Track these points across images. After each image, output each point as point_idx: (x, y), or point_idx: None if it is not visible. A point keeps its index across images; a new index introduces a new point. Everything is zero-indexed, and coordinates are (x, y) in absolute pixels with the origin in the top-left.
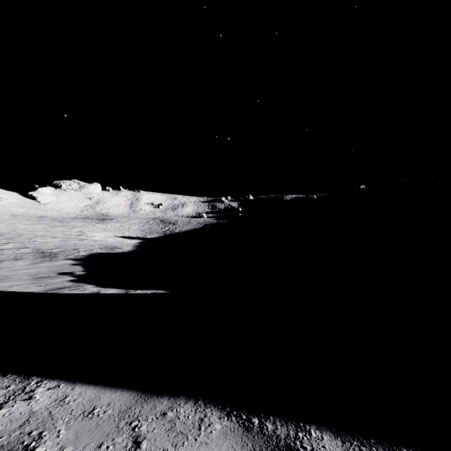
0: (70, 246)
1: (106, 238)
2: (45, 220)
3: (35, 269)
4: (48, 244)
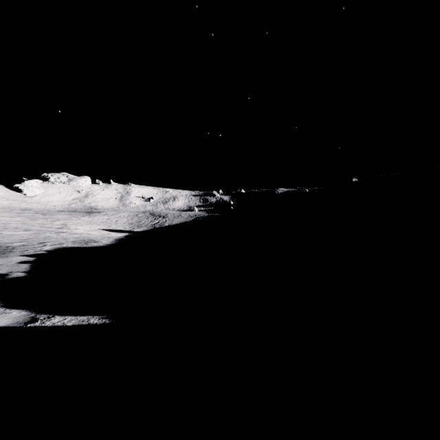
0: (38, 240)
1: (90, 231)
2: (27, 213)
3: None
4: (14, 237)
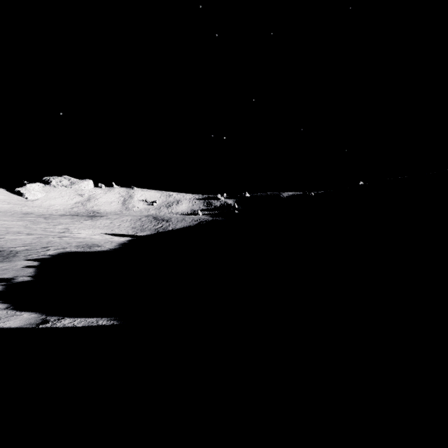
0: (41, 244)
1: (93, 235)
2: (29, 217)
3: None
4: (17, 241)
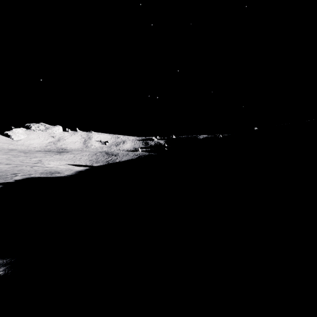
0: (13, 171)
1: (59, 166)
2: (12, 152)
3: None
4: None
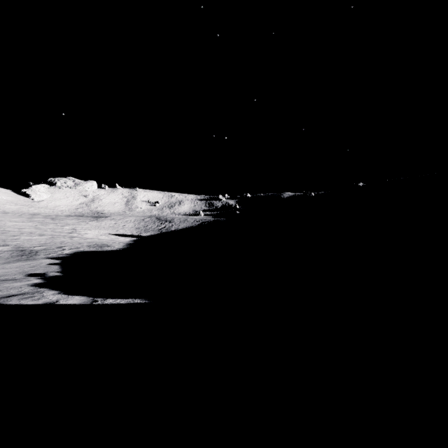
0: (56, 244)
1: (99, 236)
2: (37, 218)
3: (3, 270)
4: (33, 241)
